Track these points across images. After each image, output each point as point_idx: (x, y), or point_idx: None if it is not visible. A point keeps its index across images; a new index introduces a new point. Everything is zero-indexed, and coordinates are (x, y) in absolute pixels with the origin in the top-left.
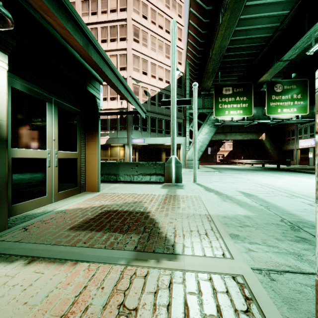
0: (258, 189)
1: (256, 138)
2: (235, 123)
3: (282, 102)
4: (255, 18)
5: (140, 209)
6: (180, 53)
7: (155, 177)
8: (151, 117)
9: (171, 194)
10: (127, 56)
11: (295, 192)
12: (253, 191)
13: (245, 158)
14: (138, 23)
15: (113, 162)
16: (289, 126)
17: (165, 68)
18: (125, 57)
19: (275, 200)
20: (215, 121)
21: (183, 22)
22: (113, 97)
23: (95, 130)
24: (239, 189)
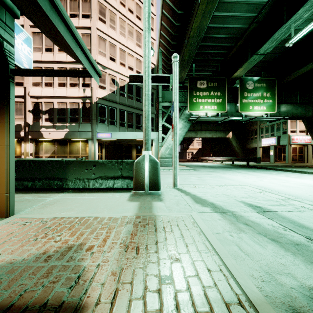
0: (262, 196)
1: (224, 137)
2: (210, 118)
3: (253, 99)
4: (234, 3)
5: (63, 292)
6: (152, 43)
7: (121, 182)
8: (120, 109)
9: (145, 215)
10: (91, 37)
11: (300, 197)
12: (260, 201)
13: (213, 155)
14: (104, 1)
15: (58, 160)
16: (252, 126)
17: (135, 57)
18: (89, 38)
19: (312, 221)
20: (190, 116)
21: (155, 10)
22: (73, 82)
23: (1, 102)
24: (238, 198)
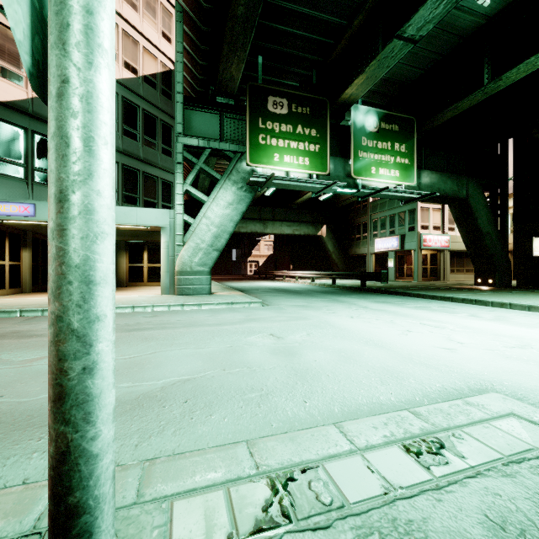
0: None
1: (314, 234)
2: (297, 184)
3: (378, 153)
4: None
5: None
6: (168, 13)
7: None
8: None
9: None
10: None
11: None
12: None
13: (295, 268)
14: None
15: None
16: (359, 217)
17: (122, 29)
18: None
19: None
20: (251, 177)
21: None
22: None
23: None
24: None
